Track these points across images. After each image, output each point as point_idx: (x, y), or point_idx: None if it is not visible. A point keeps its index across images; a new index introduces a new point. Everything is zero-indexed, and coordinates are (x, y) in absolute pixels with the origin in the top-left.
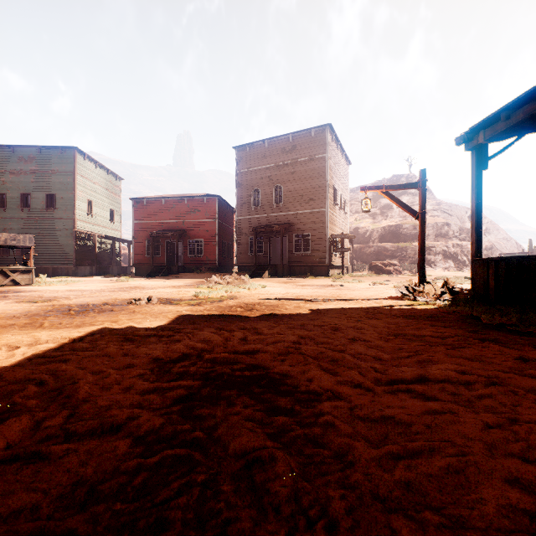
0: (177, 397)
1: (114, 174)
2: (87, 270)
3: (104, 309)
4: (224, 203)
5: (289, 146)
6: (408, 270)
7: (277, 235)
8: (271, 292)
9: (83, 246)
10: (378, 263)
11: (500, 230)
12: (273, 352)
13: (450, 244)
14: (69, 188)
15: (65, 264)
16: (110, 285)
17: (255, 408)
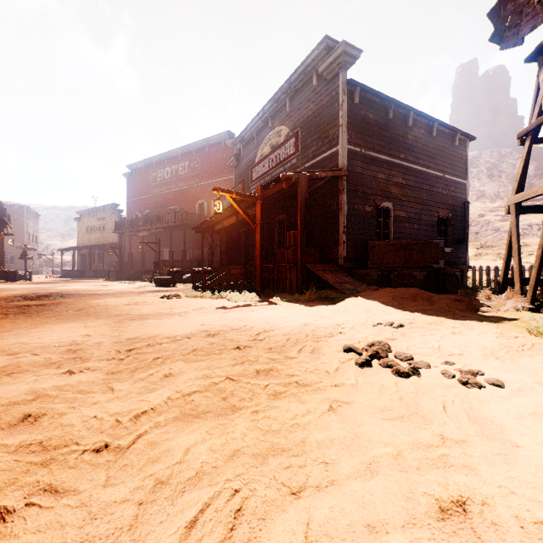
0: None
1: None
2: None
3: None
4: None
5: None
6: None
7: None
8: None
9: None
10: (57, 269)
11: None
12: None
13: None
14: None
15: None
16: None
17: None
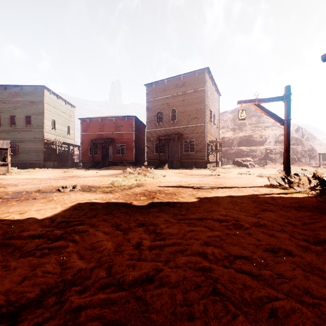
0: None
1: (69, 104)
2: (51, 164)
3: (30, 197)
4: (139, 121)
5: (180, 83)
6: (257, 164)
7: (173, 141)
8: (169, 180)
9: (49, 149)
10: (238, 159)
11: (316, 139)
12: (174, 284)
13: None
14: (40, 111)
15: (38, 160)
16: (58, 174)
17: None
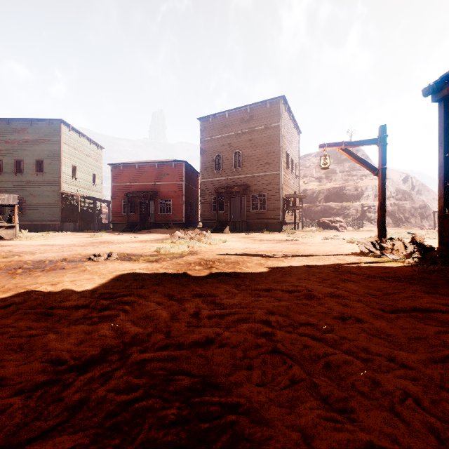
0: None
1: (96, 144)
2: (71, 226)
3: (56, 266)
4: (190, 168)
5: (247, 117)
6: (351, 226)
7: (236, 195)
8: (231, 247)
9: (68, 205)
10: (325, 220)
11: (430, 191)
12: (235, 345)
13: (388, 204)
14: (56, 154)
15: (52, 221)
16: (84, 239)
17: None
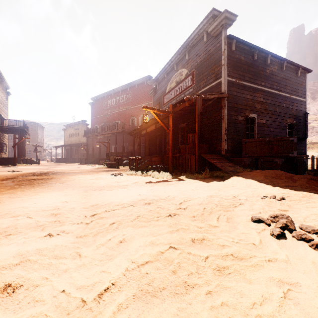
0: None
1: None
2: None
3: None
4: None
5: None
6: None
7: None
8: None
9: None
10: (54, 157)
11: None
12: None
13: None
14: None
15: None
16: None
17: None
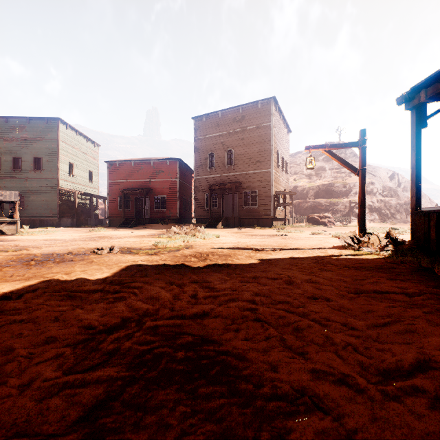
0: (88, 404)
1: (92, 141)
2: (69, 221)
3: (65, 259)
4: (184, 165)
5: (239, 117)
6: (339, 221)
7: (229, 192)
8: (224, 242)
9: (65, 201)
10: (314, 216)
11: None
12: (226, 316)
13: (374, 200)
14: (54, 152)
15: (50, 216)
16: (84, 234)
17: (198, 439)
